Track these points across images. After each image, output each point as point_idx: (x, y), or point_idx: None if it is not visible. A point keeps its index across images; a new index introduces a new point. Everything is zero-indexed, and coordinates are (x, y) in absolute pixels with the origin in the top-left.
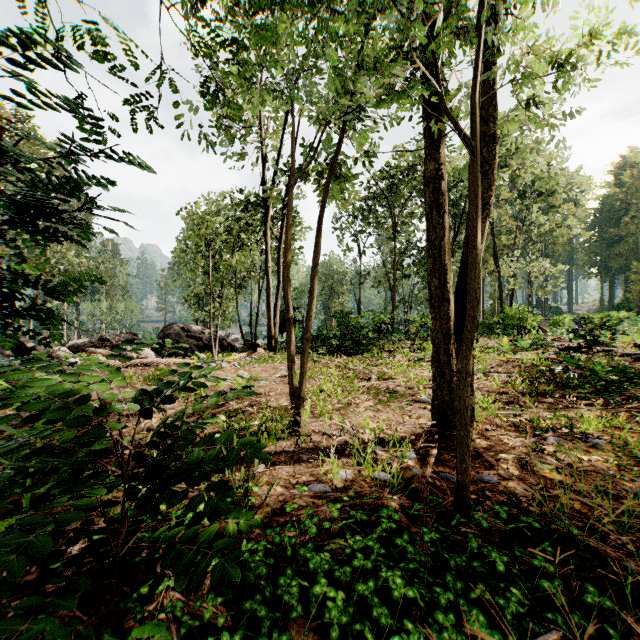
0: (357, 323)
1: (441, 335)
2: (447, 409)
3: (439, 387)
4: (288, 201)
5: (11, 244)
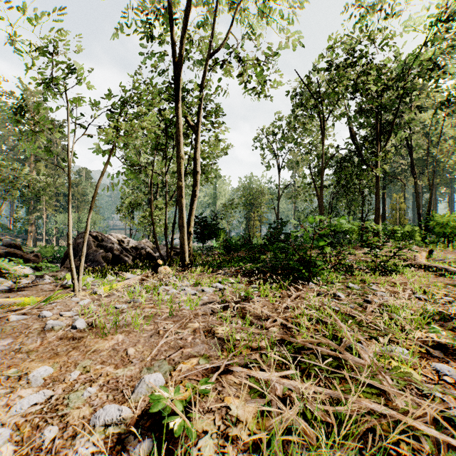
0: (306, 232)
1: None
2: None
3: None
4: None
5: None
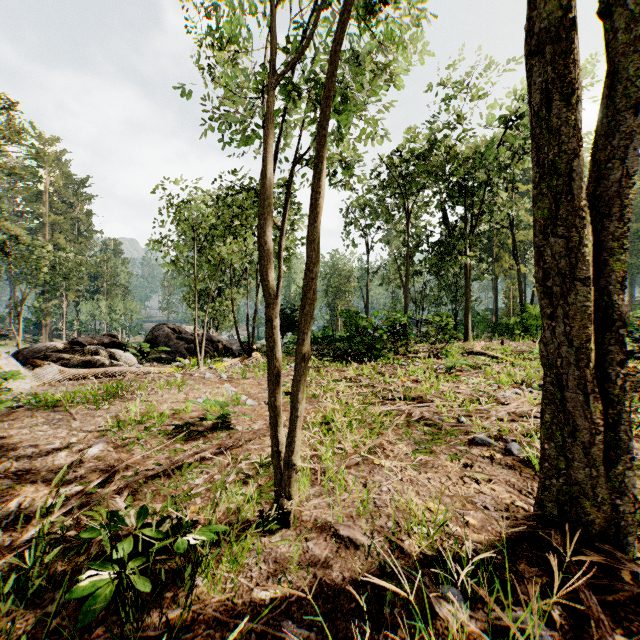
0: (369, 324)
1: (570, 350)
2: (581, 497)
3: (562, 452)
4: (272, 115)
5: (2, 240)
